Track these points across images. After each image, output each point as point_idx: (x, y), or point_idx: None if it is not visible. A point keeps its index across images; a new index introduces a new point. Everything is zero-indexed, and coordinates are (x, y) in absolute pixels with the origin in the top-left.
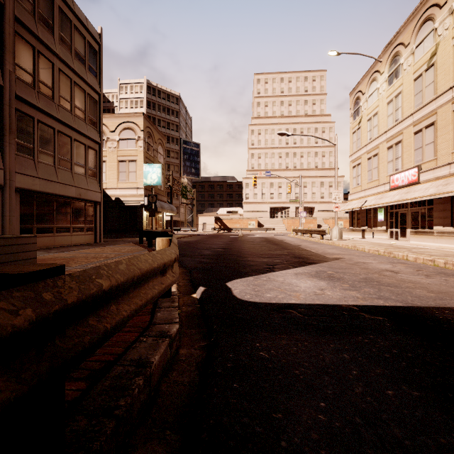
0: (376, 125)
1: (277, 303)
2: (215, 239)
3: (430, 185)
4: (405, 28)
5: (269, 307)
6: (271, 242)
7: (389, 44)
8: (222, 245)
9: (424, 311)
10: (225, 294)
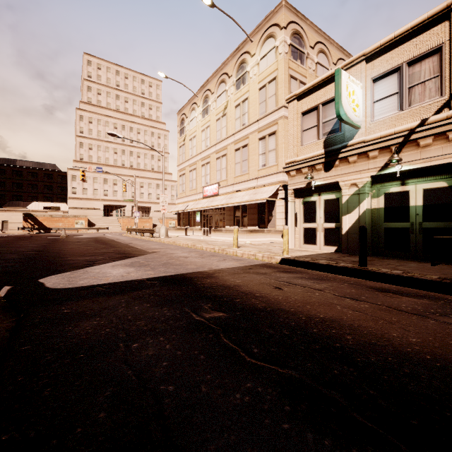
0: (195, 145)
1: (87, 286)
2: (24, 241)
3: (224, 197)
4: (212, 80)
5: (80, 289)
6: (100, 241)
7: (202, 86)
8: (35, 248)
9: (183, 275)
10: (36, 287)
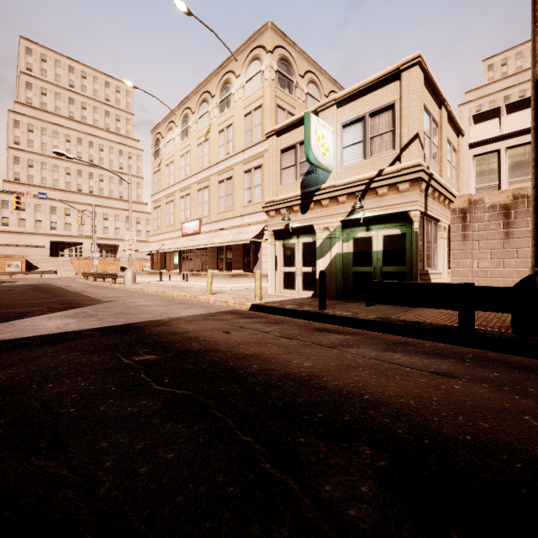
0: (173, 172)
1: (10, 339)
2: None
3: (206, 236)
4: (192, 97)
5: None
6: (42, 290)
7: (181, 102)
8: None
9: (133, 324)
10: None
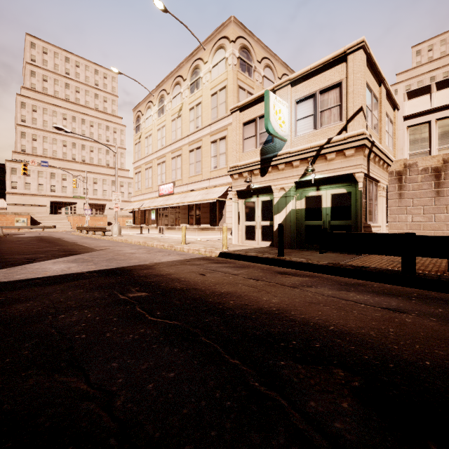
0: (151, 144)
1: (24, 279)
2: None
3: (179, 196)
4: (167, 81)
5: (16, 282)
6: (45, 240)
7: (158, 85)
8: None
9: (123, 268)
10: None
